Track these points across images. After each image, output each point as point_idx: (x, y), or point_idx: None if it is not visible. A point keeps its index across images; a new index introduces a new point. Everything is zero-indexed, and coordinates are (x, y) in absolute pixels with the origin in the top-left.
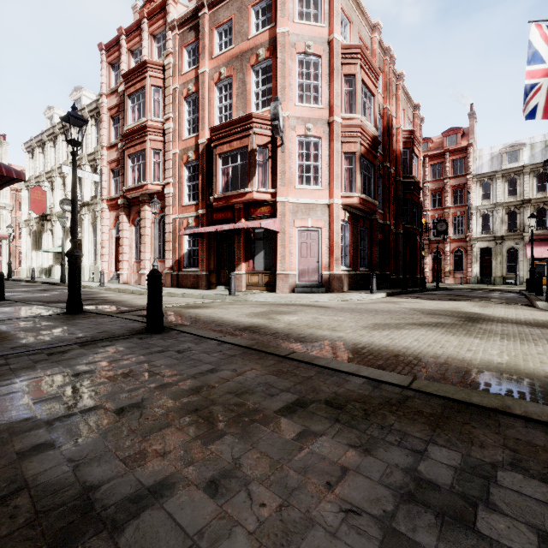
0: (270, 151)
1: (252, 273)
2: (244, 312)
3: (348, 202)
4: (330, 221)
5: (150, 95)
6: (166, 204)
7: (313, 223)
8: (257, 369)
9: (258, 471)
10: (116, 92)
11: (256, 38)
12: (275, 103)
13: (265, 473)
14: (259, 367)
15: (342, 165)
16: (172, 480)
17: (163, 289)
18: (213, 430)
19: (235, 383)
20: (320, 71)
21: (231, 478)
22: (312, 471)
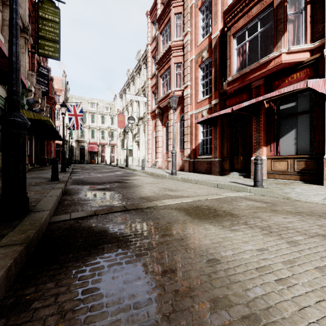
0: None
1: (275, 158)
2: None
3: None
4: None
5: (173, 22)
6: (185, 104)
7: None
8: None
9: None
10: (155, 39)
11: None
12: None
13: None
14: None
15: None
16: None
17: (180, 174)
18: None
19: None
20: None
21: None
22: None
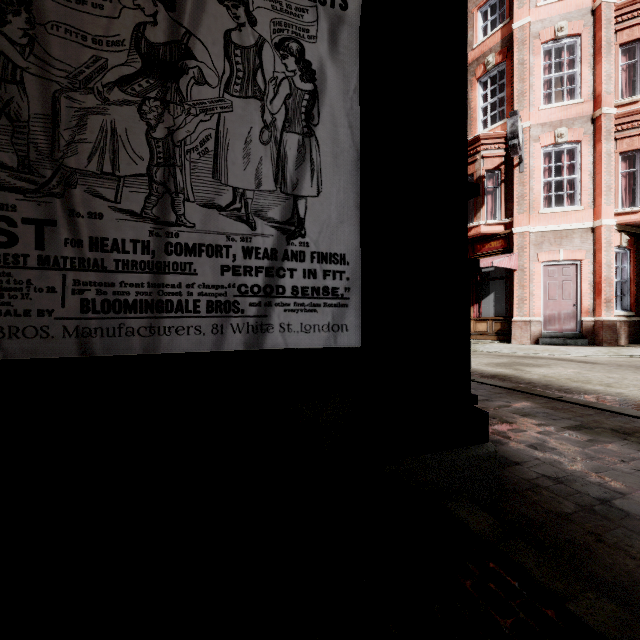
0: (502, 173)
1: (477, 320)
2: (481, 361)
3: (627, 221)
4: (596, 250)
5: None
6: None
7: (567, 255)
8: (529, 404)
9: (562, 447)
10: None
11: (483, 44)
12: (512, 119)
13: (568, 449)
14: (530, 403)
15: (615, 171)
16: (504, 441)
17: None
18: (515, 428)
19: (514, 409)
20: (578, 54)
21: (543, 446)
22: (606, 454)
